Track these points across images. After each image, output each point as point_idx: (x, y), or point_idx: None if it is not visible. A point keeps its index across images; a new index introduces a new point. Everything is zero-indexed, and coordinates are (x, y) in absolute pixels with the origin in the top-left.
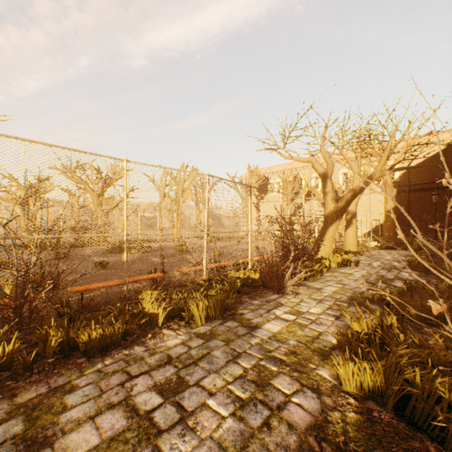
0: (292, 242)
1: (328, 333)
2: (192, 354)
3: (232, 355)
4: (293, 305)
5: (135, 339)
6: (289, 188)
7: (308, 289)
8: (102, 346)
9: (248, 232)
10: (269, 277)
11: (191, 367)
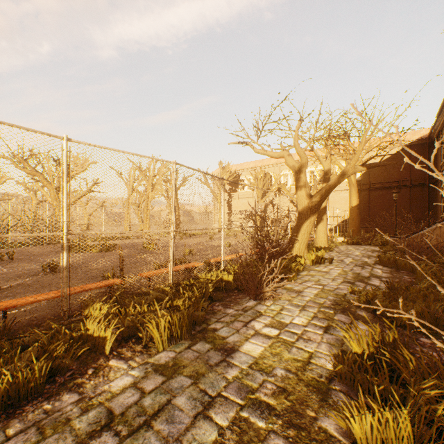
0: (266, 239)
1: (320, 354)
2: (145, 406)
3: (202, 403)
4: (274, 314)
5: (68, 380)
6: (259, 185)
7: (288, 292)
8: (12, 397)
9: (220, 229)
10: (245, 281)
11: (141, 433)
